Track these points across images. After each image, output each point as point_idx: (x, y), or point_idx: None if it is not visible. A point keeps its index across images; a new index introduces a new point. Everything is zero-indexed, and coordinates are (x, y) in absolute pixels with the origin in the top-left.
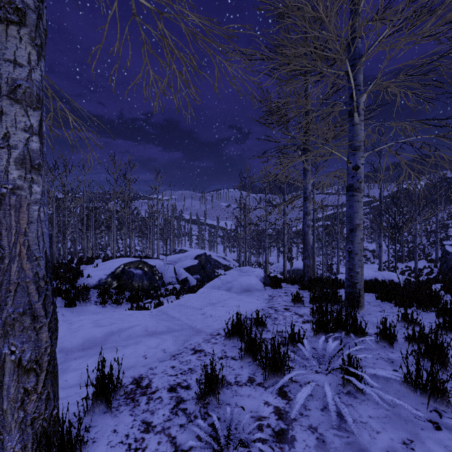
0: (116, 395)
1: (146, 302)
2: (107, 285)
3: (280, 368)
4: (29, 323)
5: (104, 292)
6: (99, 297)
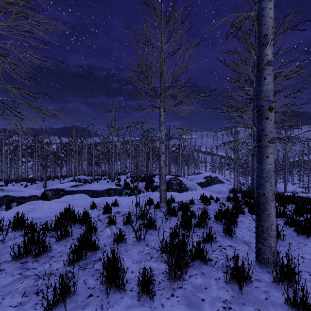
0: (174, 202)
1: None
2: None
3: (208, 202)
4: (164, 184)
5: None
6: None
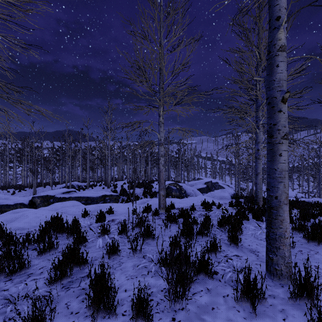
0: (174, 208)
1: None
2: None
3: (209, 208)
4: (163, 189)
5: None
6: None
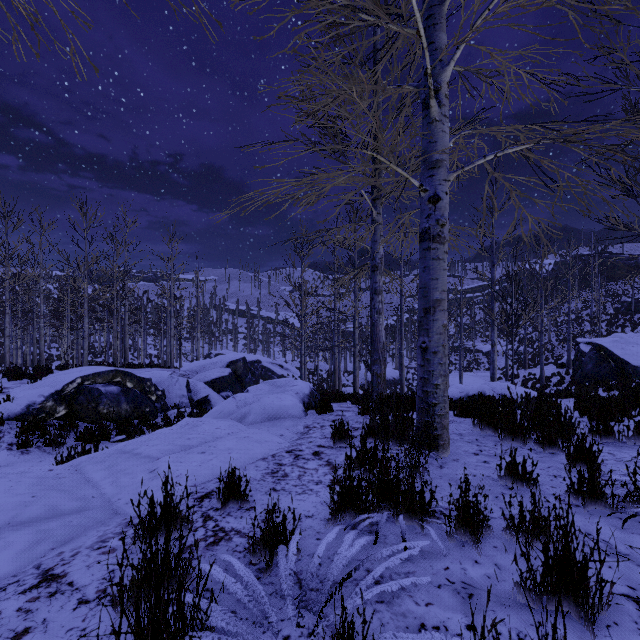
0: None
1: (115, 441)
2: (45, 414)
3: None
4: None
5: (32, 427)
6: (21, 436)
